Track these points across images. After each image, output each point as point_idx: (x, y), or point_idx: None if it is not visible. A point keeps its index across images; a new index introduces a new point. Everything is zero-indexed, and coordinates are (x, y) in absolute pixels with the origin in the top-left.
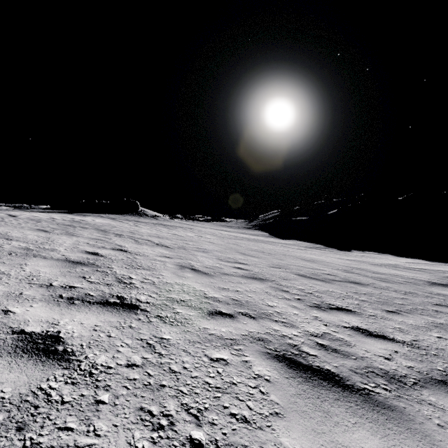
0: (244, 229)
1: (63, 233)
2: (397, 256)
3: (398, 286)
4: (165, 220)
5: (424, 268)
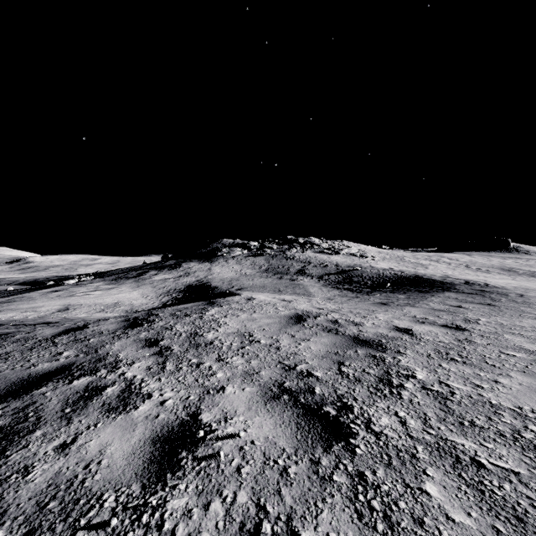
0: None
1: (427, 256)
2: None
3: None
4: None
5: None
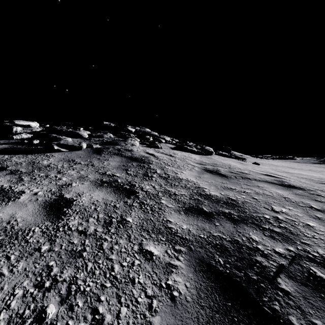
0: (311, 164)
1: None
2: None
3: None
4: (247, 157)
5: None
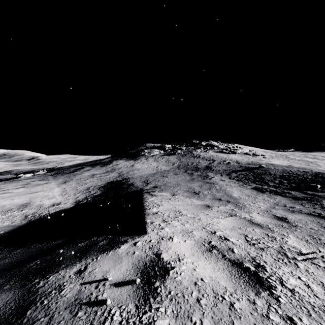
0: None
1: (302, 155)
2: None
3: None
4: None
5: None
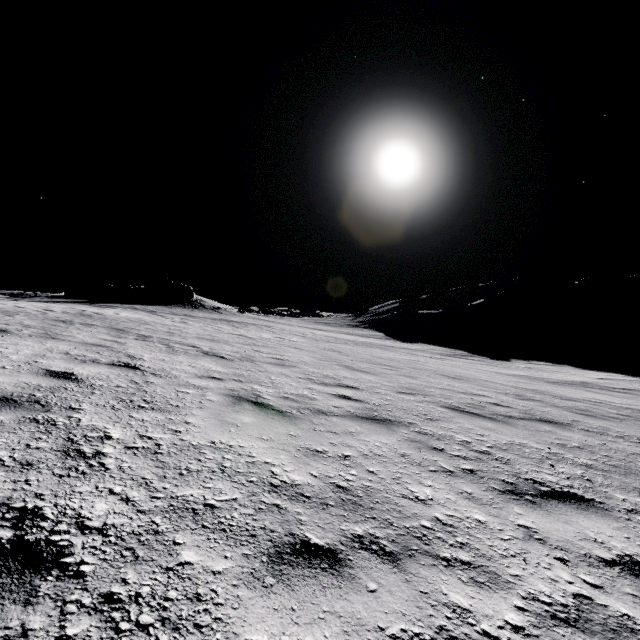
0: (348, 328)
1: (35, 334)
2: (582, 368)
3: (618, 426)
4: (232, 314)
5: (631, 388)
